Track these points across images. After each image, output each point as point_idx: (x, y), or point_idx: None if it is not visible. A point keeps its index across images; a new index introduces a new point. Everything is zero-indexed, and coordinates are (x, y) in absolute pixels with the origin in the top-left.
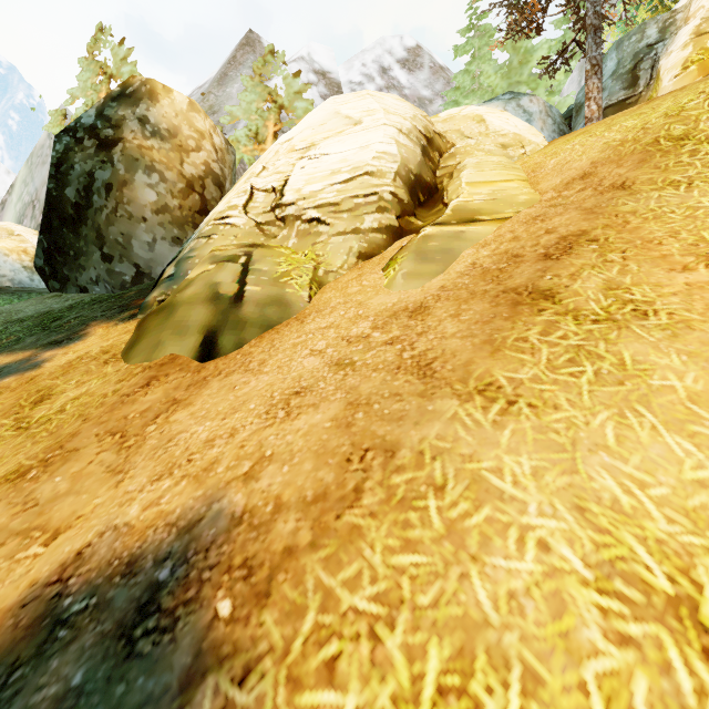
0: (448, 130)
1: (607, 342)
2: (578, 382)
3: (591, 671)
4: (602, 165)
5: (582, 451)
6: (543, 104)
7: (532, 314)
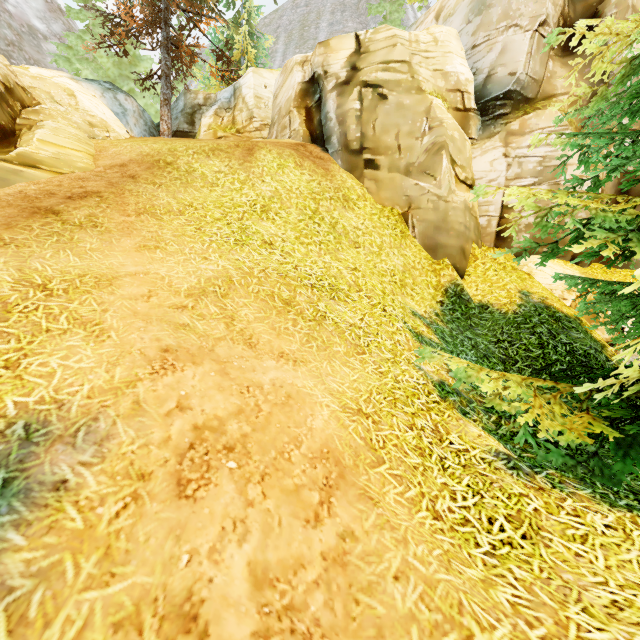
0: (37, 87)
1: (72, 232)
2: (47, 242)
3: None
4: (133, 163)
5: (32, 258)
6: (137, 107)
7: (41, 218)
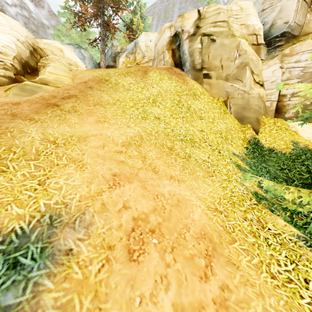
0: (46, 48)
1: (65, 115)
2: (54, 119)
3: (34, 146)
4: (90, 81)
5: (48, 128)
6: (89, 55)
7: (51, 108)
